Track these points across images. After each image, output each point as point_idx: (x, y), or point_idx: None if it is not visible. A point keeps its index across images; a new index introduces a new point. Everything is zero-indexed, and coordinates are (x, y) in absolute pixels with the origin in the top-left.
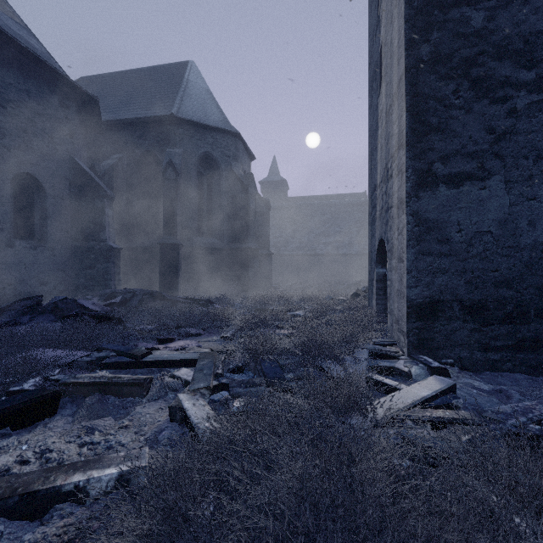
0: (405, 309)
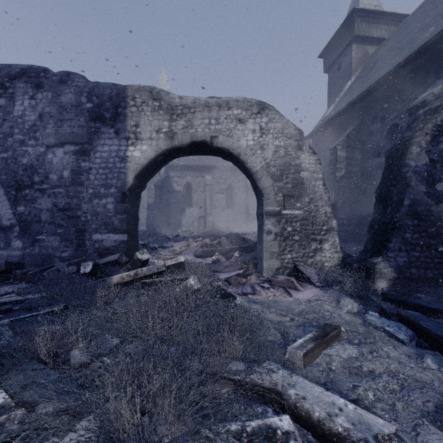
0: None
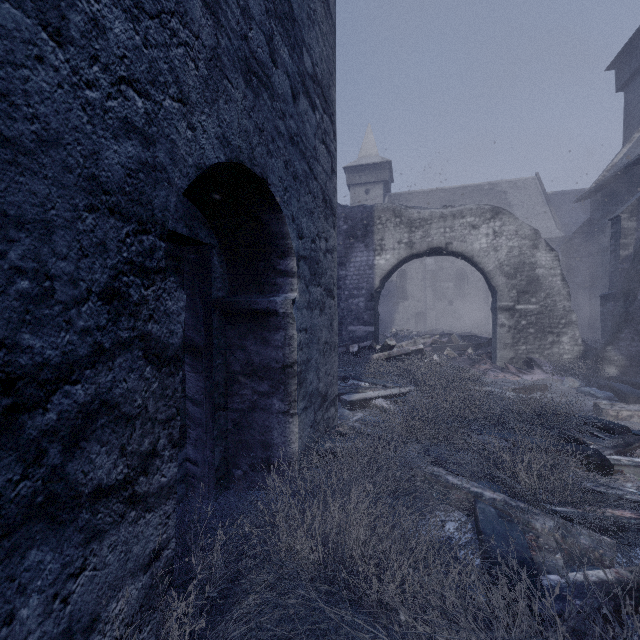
0: (336, 363)
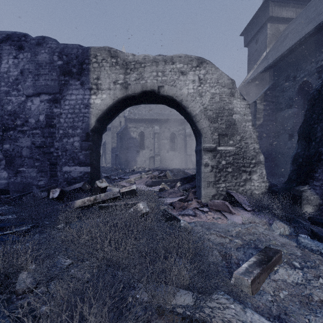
0: None
